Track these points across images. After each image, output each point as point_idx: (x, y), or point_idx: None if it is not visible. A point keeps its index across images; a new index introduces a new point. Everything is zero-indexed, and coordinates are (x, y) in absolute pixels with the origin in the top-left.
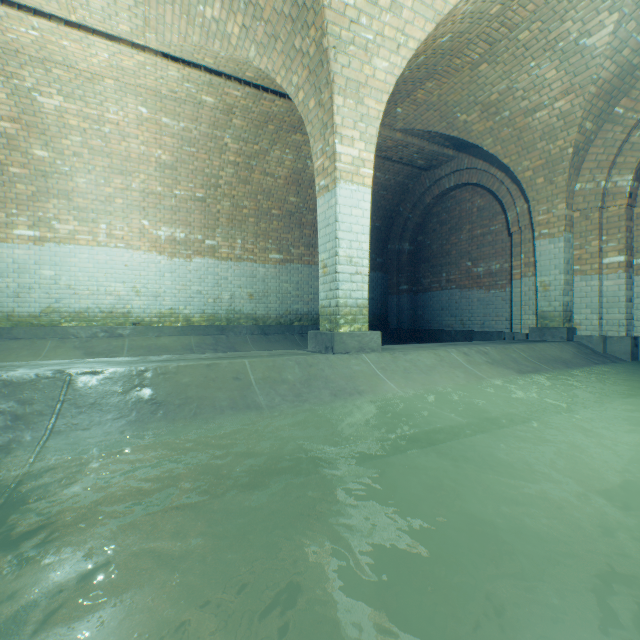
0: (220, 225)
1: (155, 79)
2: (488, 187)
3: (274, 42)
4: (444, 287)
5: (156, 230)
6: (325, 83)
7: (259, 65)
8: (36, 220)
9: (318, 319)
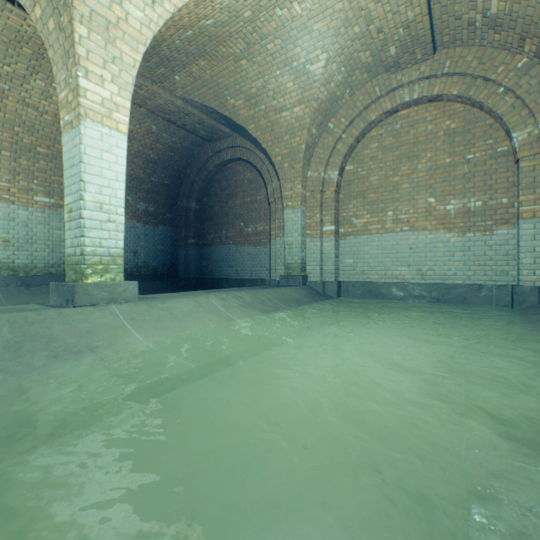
0: None
1: None
2: (255, 164)
3: None
4: (224, 242)
5: None
6: (64, 4)
7: None
8: None
9: None
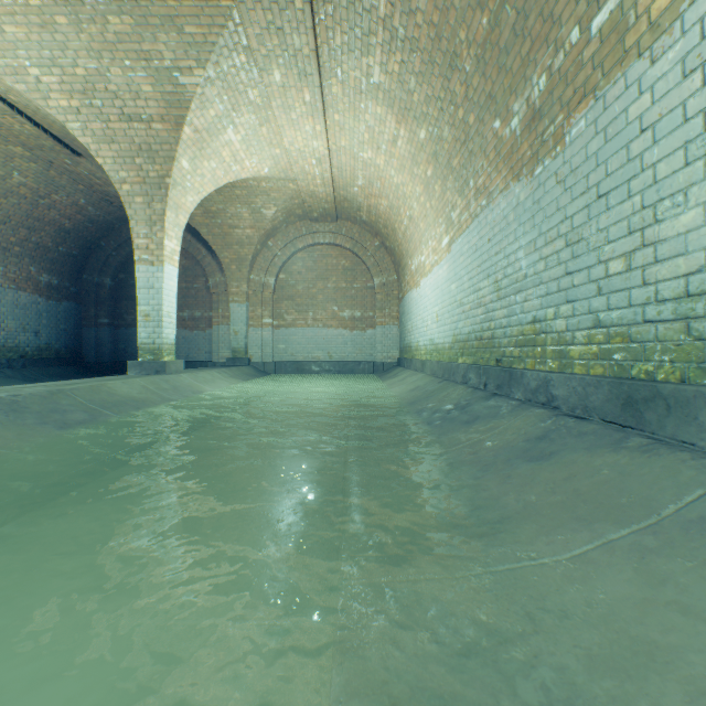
0: None
1: None
2: (195, 255)
3: (111, 142)
4: None
5: None
6: (161, 199)
7: (79, 137)
8: None
9: (1, 352)
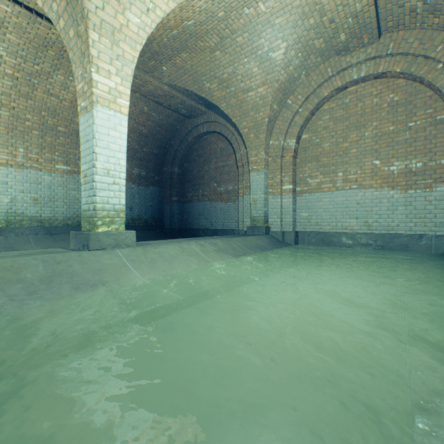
0: None
1: None
2: (226, 136)
3: None
4: (201, 199)
5: None
6: (81, 17)
7: None
8: None
9: None
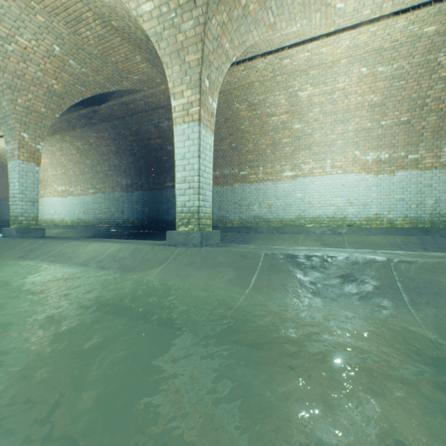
0: (423, 139)
1: (380, 39)
2: None
3: None
4: None
5: (364, 156)
6: None
7: None
8: (293, 166)
9: None
